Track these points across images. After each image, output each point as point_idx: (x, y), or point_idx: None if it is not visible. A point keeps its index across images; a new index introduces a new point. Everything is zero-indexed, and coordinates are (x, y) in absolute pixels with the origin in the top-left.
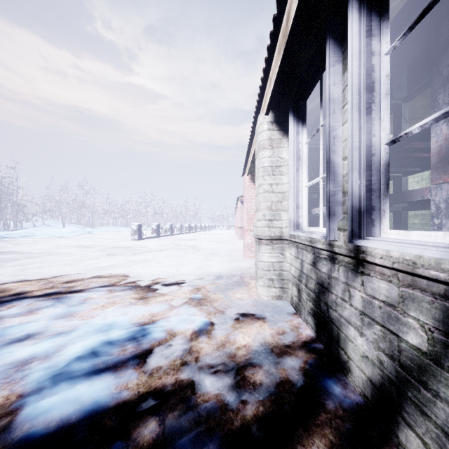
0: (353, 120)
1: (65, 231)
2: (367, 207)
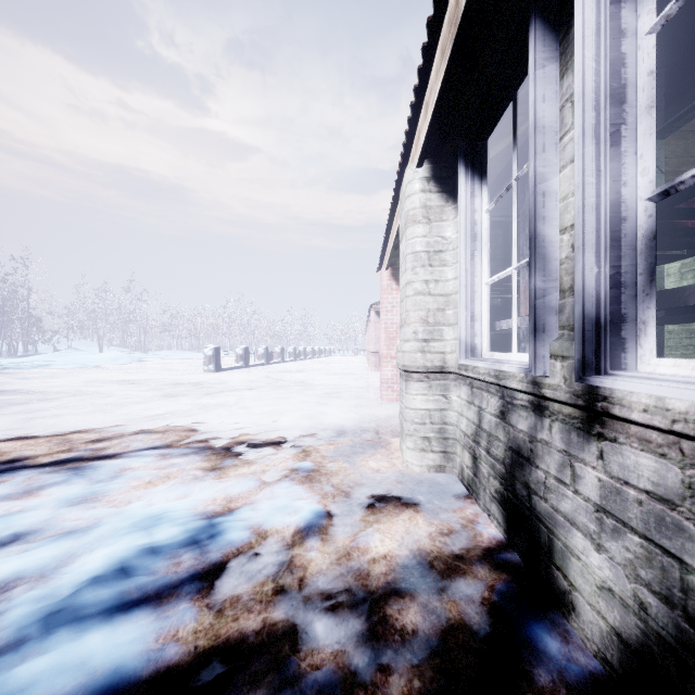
0: (586, 156)
1: (102, 358)
2: (613, 316)
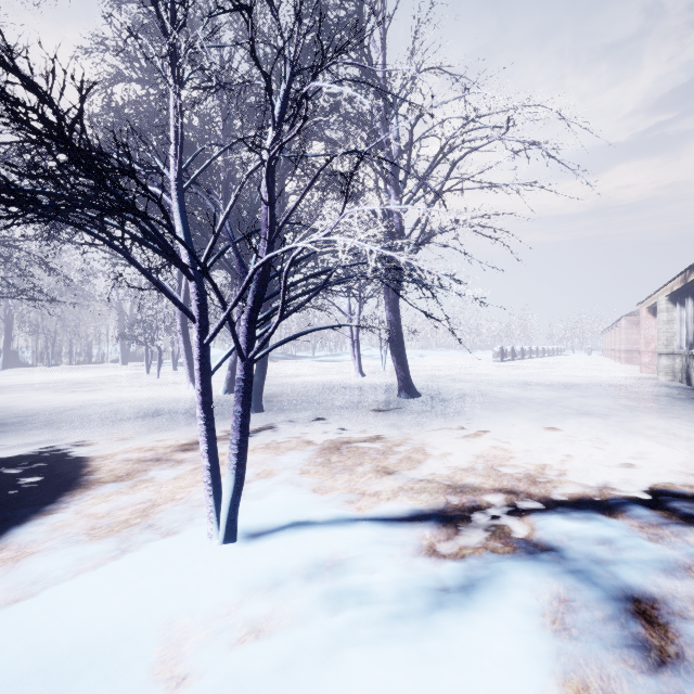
0: (689, 324)
1: None
2: (693, 343)
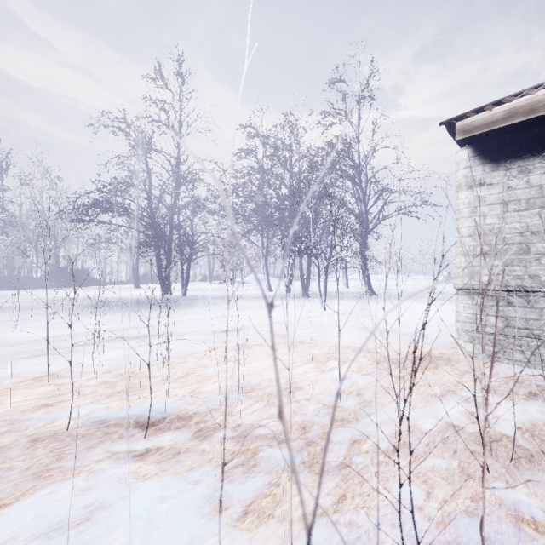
0: None
1: (375, 277)
2: None
